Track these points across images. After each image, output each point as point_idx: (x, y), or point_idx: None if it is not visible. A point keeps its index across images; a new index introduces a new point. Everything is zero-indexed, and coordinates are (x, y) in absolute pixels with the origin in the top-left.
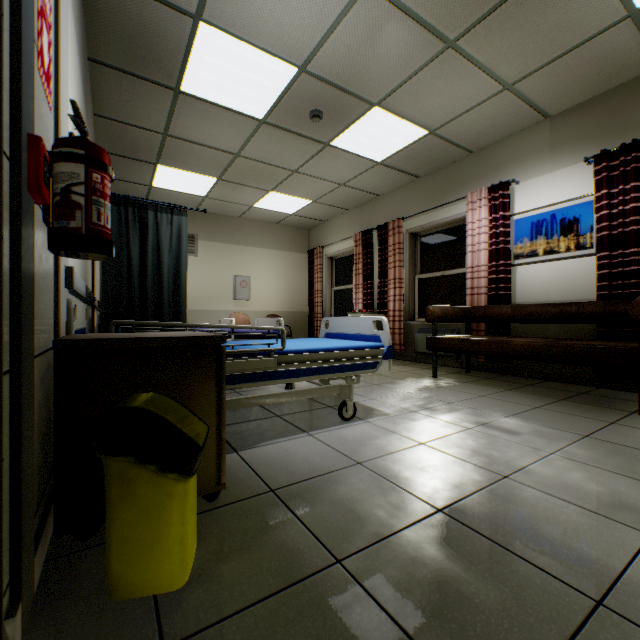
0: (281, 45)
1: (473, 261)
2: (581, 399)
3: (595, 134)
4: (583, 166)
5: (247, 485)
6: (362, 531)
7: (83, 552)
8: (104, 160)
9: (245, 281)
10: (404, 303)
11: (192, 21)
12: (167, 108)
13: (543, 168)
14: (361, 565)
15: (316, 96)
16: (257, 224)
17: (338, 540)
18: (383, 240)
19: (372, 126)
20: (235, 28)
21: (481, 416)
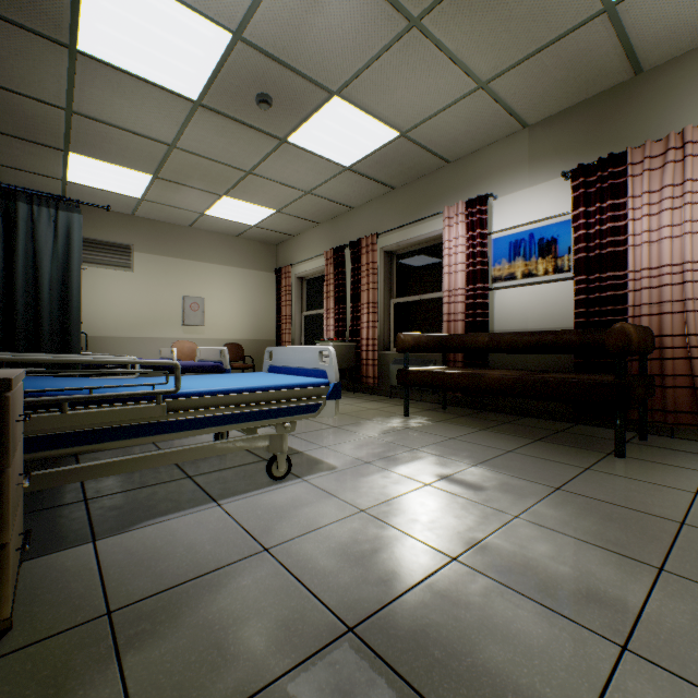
0: None
1: (450, 284)
2: (557, 439)
3: (573, 147)
4: (561, 182)
5: (73, 606)
6: (215, 689)
7: None
8: None
9: (197, 303)
10: (379, 330)
11: None
12: (64, 73)
13: (521, 182)
14: None
15: (261, 75)
16: (213, 236)
17: None
18: (356, 259)
19: (334, 121)
20: None
21: (445, 466)
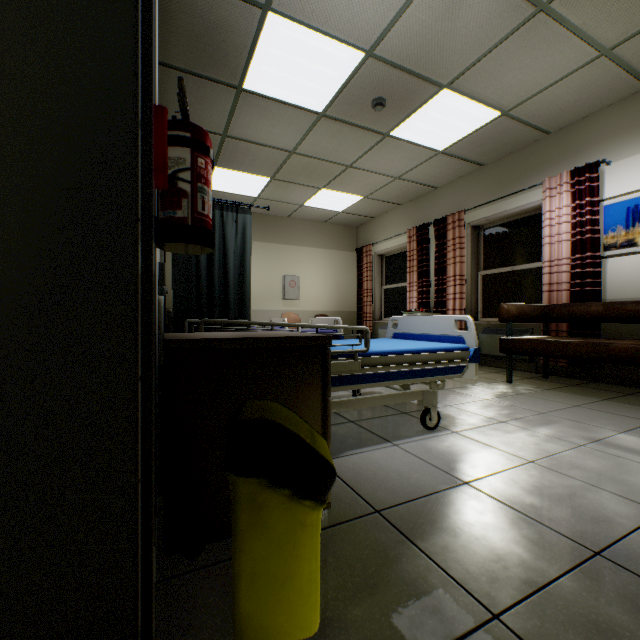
0: (350, 29)
1: (551, 254)
2: None
3: None
4: None
5: (346, 503)
6: (508, 575)
7: (193, 574)
8: (207, 144)
9: (294, 281)
10: (465, 301)
11: (260, 12)
12: (228, 108)
13: None
14: (528, 625)
15: (381, 82)
16: (305, 223)
17: (482, 585)
18: (441, 235)
19: (438, 111)
20: (303, 15)
21: (588, 430)
